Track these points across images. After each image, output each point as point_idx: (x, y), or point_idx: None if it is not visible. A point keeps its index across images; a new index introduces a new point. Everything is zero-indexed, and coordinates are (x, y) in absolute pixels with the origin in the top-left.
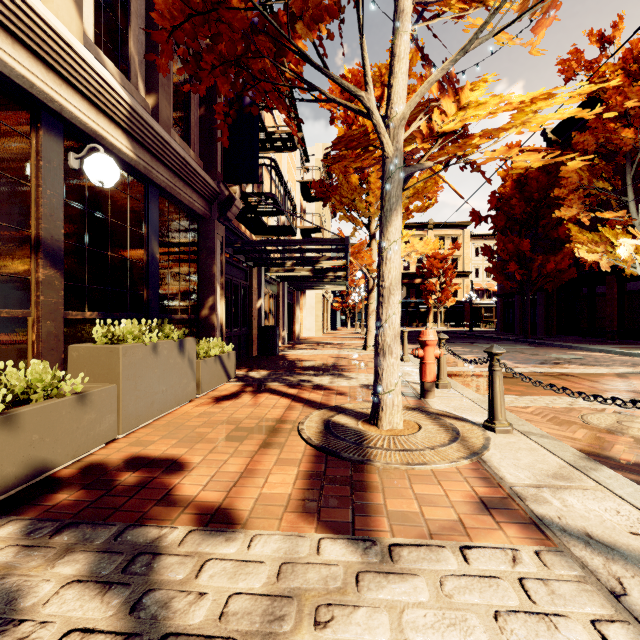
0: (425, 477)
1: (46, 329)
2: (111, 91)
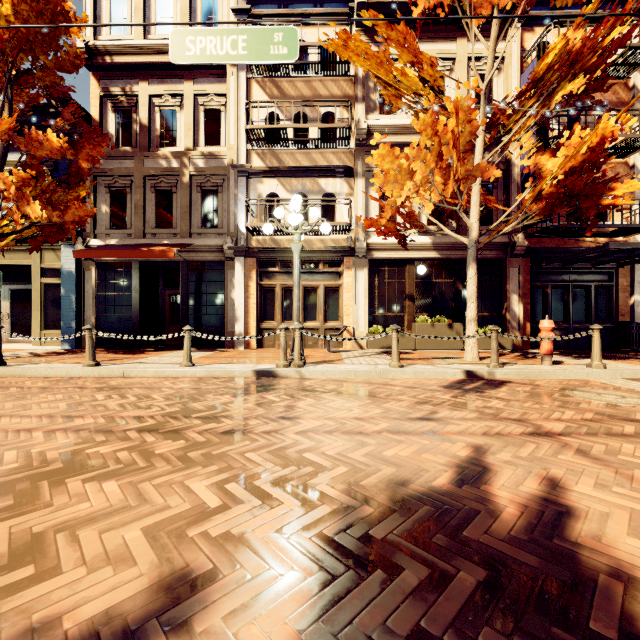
0: (429, 362)
1: (409, 318)
2: (423, 244)
